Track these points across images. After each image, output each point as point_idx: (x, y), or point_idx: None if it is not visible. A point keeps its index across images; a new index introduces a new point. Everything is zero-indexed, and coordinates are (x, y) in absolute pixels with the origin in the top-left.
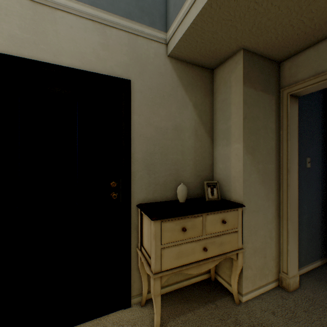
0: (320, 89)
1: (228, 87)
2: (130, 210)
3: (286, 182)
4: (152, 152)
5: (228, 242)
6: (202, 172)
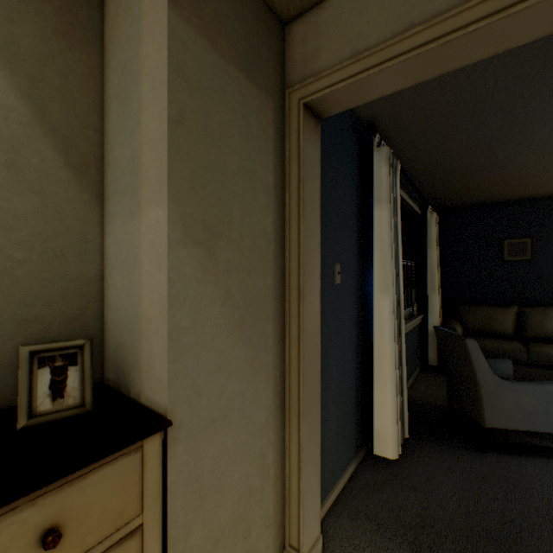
0: (360, 101)
1: (135, 18)
2: None
3: (297, 322)
4: None
5: None
6: (47, 308)
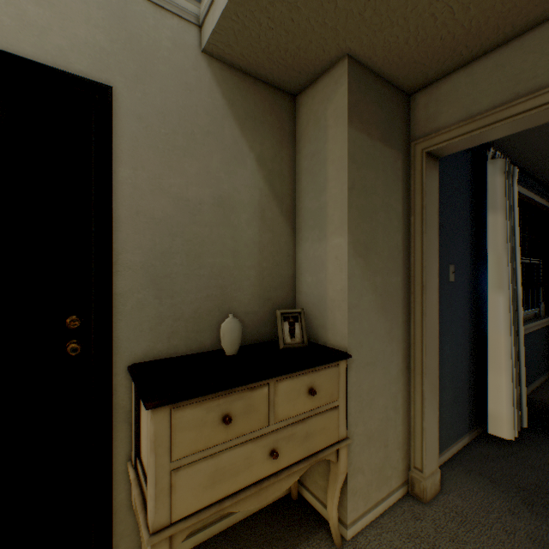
0: (473, 145)
1: (322, 128)
2: (110, 380)
3: (420, 308)
4: (166, 250)
5: (321, 431)
6: (274, 292)
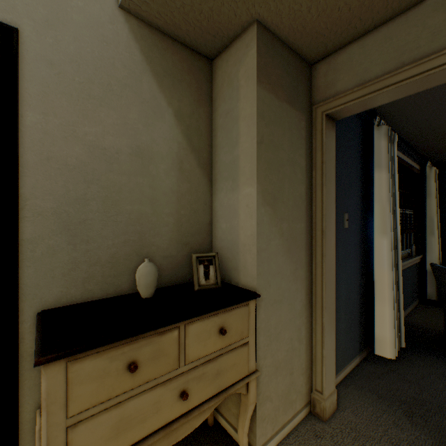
0: (365, 109)
1: (234, 88)
2: (15, 329)
3: (321, 251)
4: (80, 197)
5: (232, 368)
6: (192, 238)
